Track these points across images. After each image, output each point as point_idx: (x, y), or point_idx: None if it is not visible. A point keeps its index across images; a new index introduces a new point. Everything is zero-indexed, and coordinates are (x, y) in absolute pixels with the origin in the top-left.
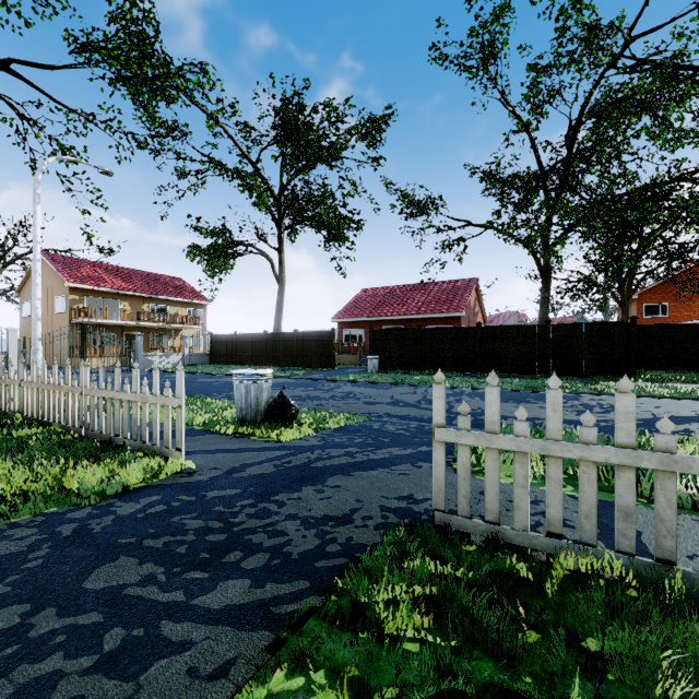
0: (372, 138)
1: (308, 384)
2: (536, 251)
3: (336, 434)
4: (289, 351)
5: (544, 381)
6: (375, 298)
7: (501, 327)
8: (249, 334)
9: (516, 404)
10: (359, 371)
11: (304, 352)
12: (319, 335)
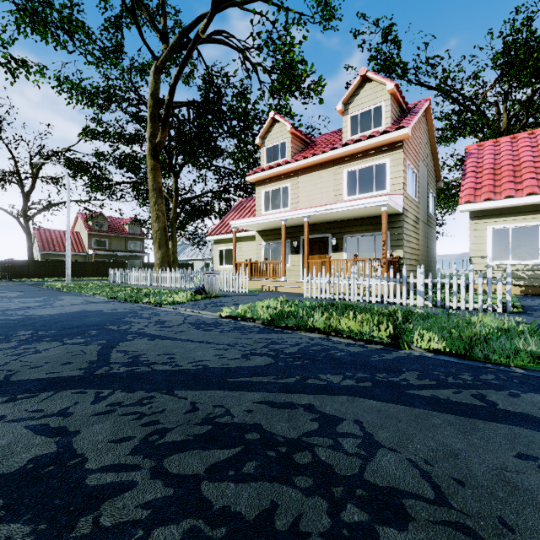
0: None
1: None
2: None
3: None
4: None
5: None
6: None
7: None
8: None
9: None
10: None
11: None
12: None
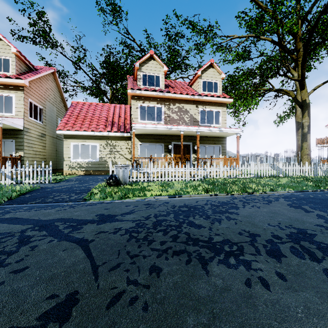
0: None
1: None
2: None
3: (87, 189)
4: None
5: None
6: None
7: None
8: None
9: None
10: None
11: None
12: None
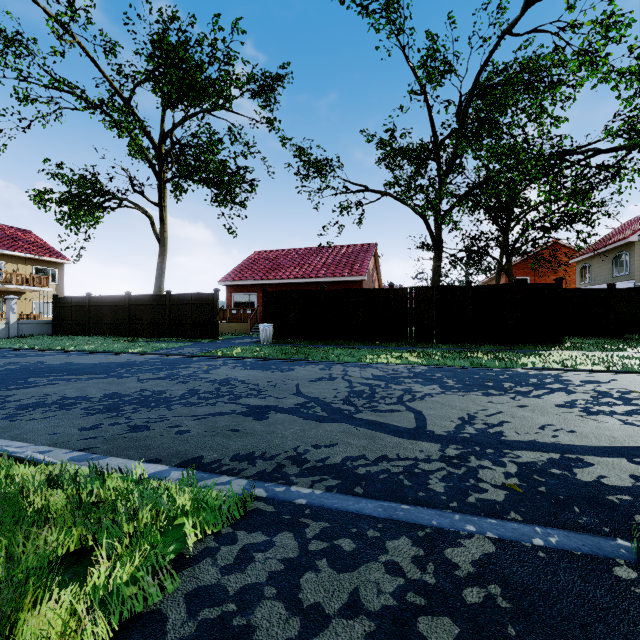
0: (267, 97)
1: (164, 365)
2: (436, 216)
3: None
4: (161, 317)
5: (480, 352)
6: (269, 260)
7: (417, 288)
8: (107, 297)
9: (513, 400)
10: (249, 342)
11: (179, 319)
12: (199, 298)
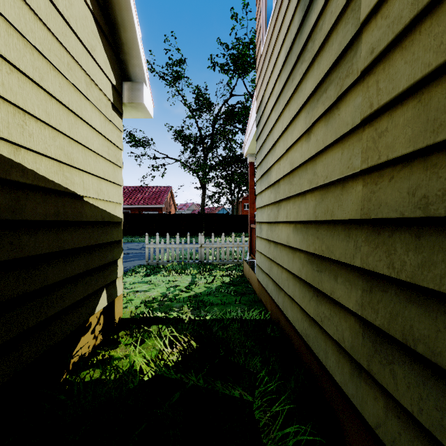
0: None
1: None
2: (198, 177)
3: None
4: None
5: (195, 238)
6: None
7: (180, 214)
8: None
9: None
10: None
11: None
12: None
